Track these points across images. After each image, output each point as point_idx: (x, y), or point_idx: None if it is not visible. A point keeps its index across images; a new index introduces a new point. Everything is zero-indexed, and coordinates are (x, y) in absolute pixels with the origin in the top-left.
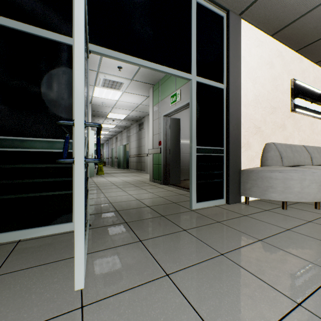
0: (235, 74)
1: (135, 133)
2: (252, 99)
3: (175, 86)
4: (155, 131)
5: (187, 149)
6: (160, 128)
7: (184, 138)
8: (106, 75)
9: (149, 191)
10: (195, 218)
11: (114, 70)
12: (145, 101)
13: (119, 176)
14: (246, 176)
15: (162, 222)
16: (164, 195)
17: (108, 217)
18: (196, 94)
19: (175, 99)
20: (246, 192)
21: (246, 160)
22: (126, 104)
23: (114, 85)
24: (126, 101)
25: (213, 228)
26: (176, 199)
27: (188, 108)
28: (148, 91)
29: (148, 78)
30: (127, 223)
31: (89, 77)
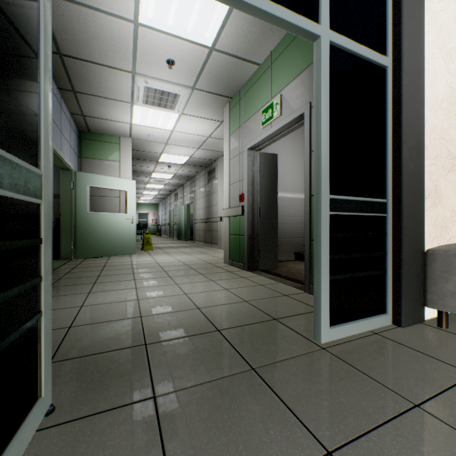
0: (413, 34)
1: (202, 186)
2: (443, 94)
3: (270, 91)
4: (233, 178)
5: (288, 209)
6: (243, 172)
7: (283, 190)
8: (148, 81)
9: (223, 285)
10: (342, 383)
11: (161, 69)
12: (217, 131)
13: (176, 254)
14: (443, 265)
15: (254, 400)
16: (251, 297)
17: (115, 370)
18: (330, 73)
19: (271, 115)
20: (444, 301)
21: (433, 228)
22: (187, 136)
23: (163, 100)
24: (186, 132)
25: (421, 445)
26: (277, 308)
27: (289, 139)
28: (222, 111)
29: (222, 84)
30: (155, 401)
31: (121, 86)
